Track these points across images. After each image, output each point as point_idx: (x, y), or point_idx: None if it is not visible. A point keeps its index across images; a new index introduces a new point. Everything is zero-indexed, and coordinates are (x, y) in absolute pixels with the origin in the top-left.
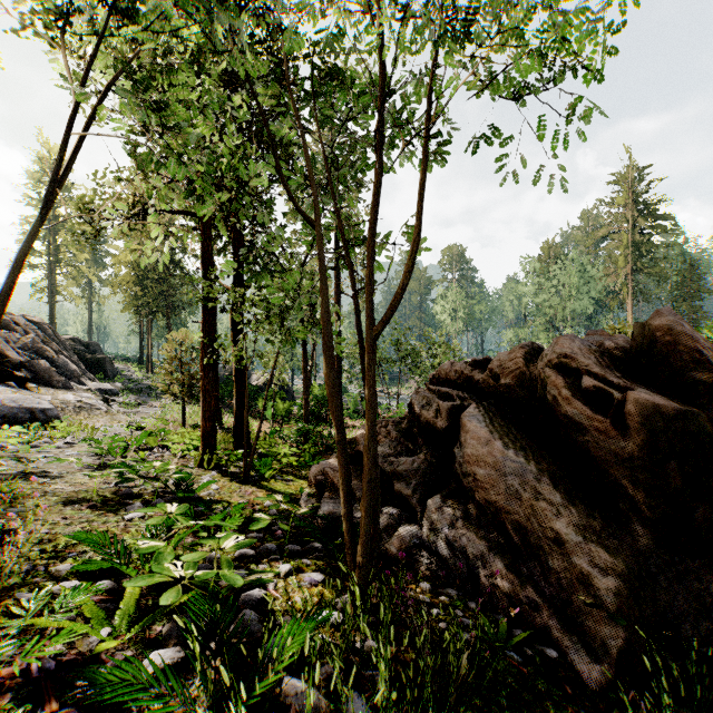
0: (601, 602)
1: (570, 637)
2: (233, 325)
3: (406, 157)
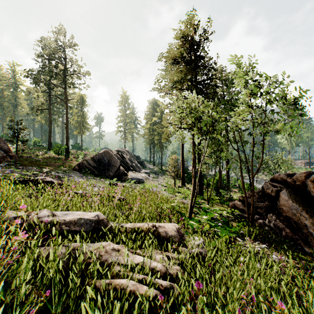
0: None
1: (305, 245)
2: (198, 158)
3: None
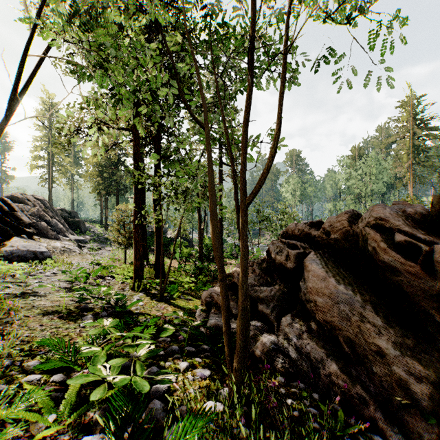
0: (416, 402)
1: (392, 427)
2: (154, 200)
3: (267, 81)
